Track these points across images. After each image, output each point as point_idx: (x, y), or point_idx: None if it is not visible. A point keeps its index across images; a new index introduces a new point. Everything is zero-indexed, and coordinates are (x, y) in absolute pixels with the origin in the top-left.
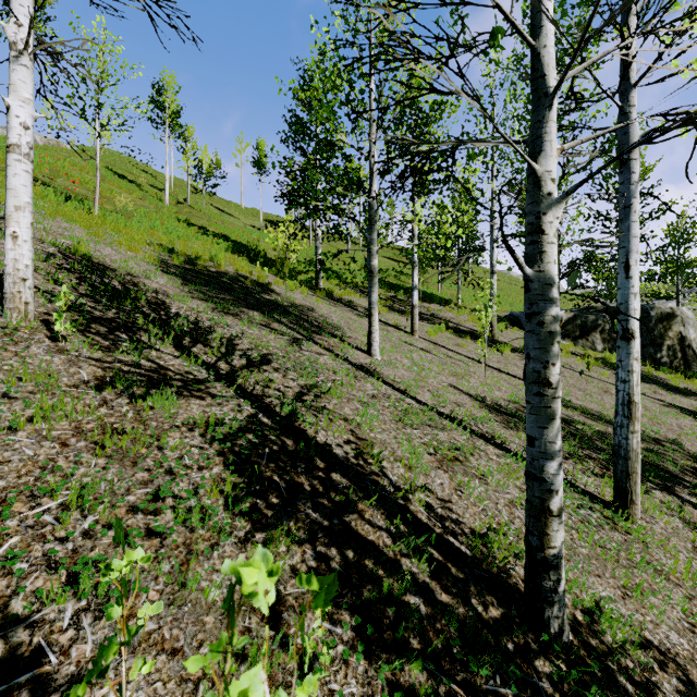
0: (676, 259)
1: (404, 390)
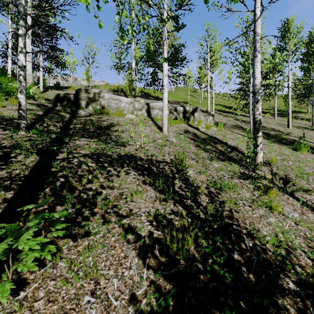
0: None
1: None
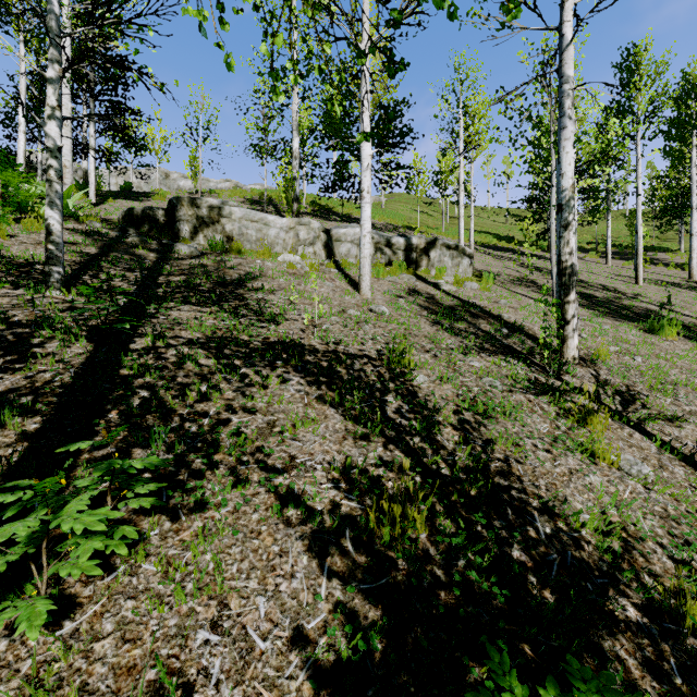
0: None
1: None
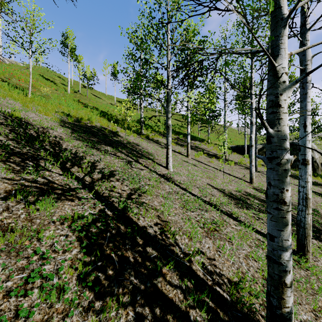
0: None
1: (185, 188)
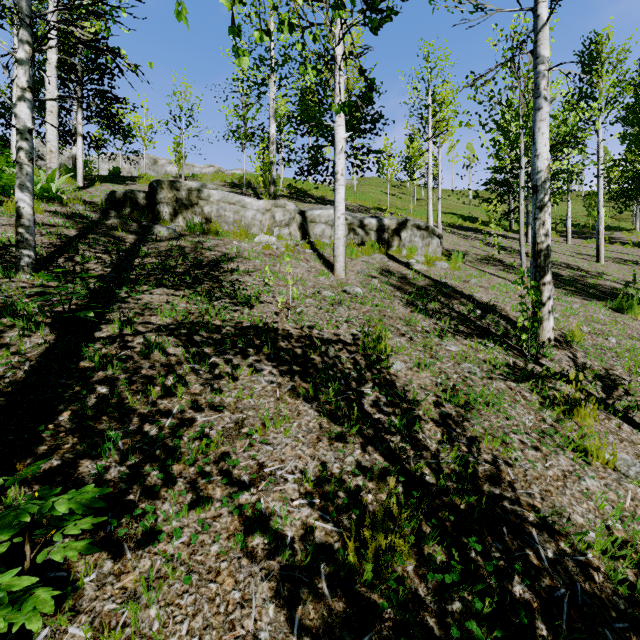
0: None
1: None
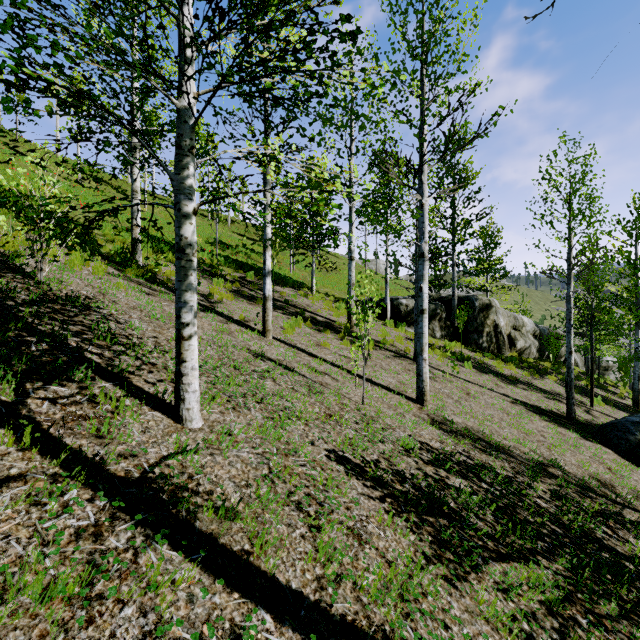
0: (487, 257)
1: (245, 560)
